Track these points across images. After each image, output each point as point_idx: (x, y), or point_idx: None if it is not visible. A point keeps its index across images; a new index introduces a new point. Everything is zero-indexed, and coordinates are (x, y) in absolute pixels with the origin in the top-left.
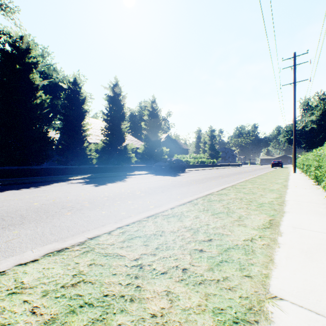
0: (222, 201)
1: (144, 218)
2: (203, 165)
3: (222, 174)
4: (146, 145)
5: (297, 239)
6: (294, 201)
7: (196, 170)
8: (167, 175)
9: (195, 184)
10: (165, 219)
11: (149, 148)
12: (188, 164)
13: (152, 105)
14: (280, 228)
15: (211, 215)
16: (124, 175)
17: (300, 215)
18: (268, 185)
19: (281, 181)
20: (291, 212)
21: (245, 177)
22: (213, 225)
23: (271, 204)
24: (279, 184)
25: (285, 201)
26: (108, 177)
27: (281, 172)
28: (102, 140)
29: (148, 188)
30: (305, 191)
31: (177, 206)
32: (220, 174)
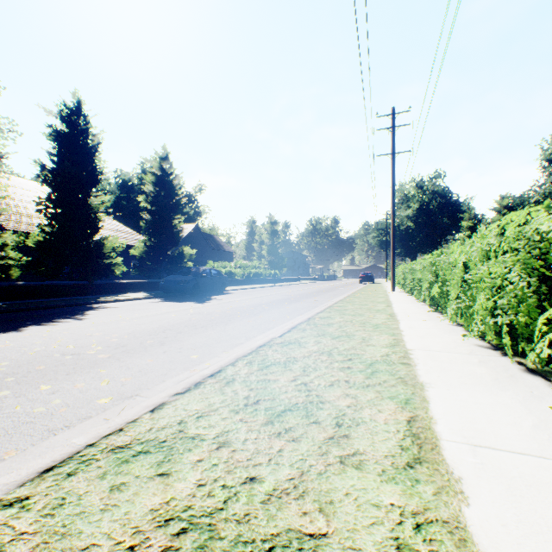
0: (292, 366)
1: (19, 487)
2: (258, 280)
3: (290, 296)
4: (149, 241)
5: (512, 507)
6: (424, 352)
7: (247, 290)
8: (188, 301)
9: (239, 319)
10: (105, 478)
11: (156, 248)
12: (233, 278)
13: (161, 165)
14: (447, 458)
15: (266, 423)
16: (91, 302)
17: (456, 393)
18: (367, 316)
19: (383, 307)
20: (435, 383)
21: (327, 300)
22: (268, 484)
23: (389, 362)
24: (383, 312)
25: (410, 353)
26: (45, 309)
27: (375, 290)
28: (39, 225)
29: (131, 334)
30: (426, 326)
31: (176, 396)
32: (286, 296)
